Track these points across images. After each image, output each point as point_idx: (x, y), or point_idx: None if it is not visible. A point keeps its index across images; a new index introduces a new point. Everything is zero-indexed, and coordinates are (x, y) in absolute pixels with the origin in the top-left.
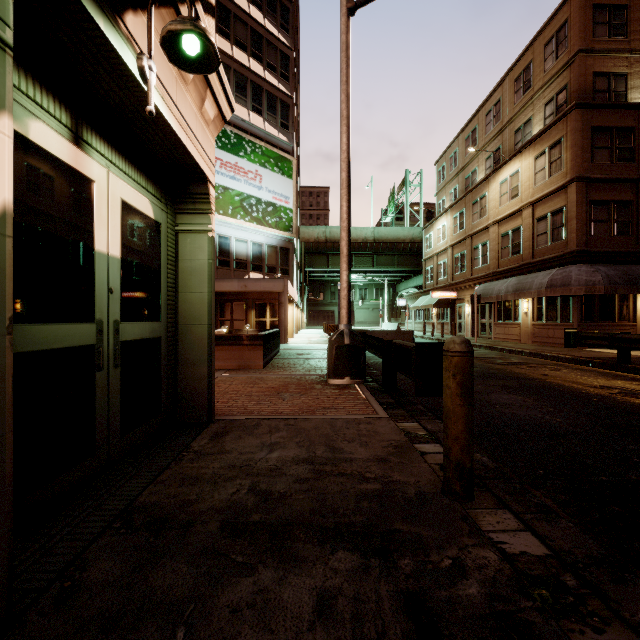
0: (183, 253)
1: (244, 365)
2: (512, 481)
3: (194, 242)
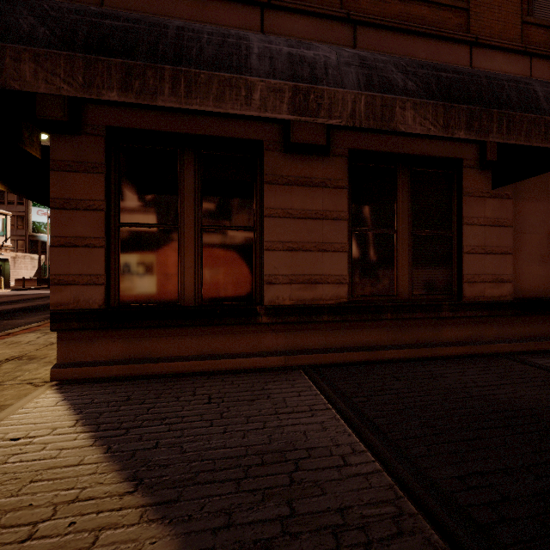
0: (6, 267)
1: (33, 285)
2: (31, 288)
3: (8, 266)
